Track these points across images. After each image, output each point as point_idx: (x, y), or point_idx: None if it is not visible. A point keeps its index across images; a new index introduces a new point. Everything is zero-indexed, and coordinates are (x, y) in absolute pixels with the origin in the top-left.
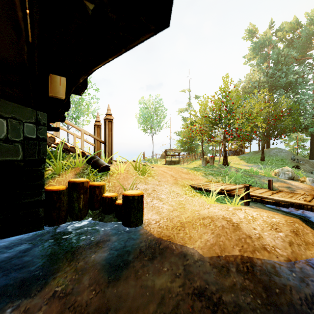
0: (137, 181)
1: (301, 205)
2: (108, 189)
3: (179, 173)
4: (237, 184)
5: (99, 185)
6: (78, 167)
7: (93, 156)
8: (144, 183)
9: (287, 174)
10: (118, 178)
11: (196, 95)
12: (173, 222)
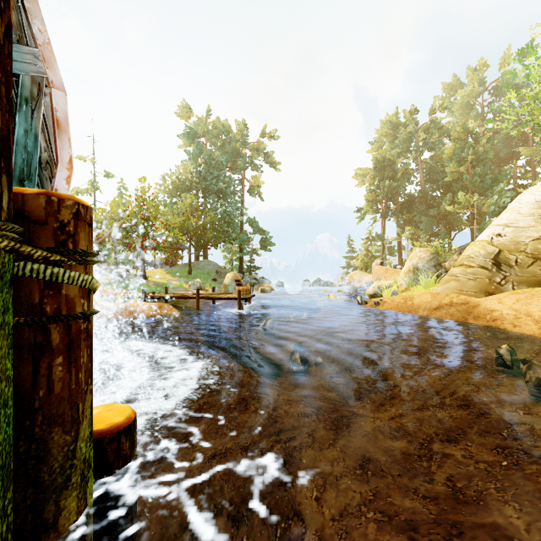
0: None
1: (172, 296)
2: None
3: None
4: None
5: None
6: None
7: None
8: None
9: (196, 285)
10: None
11: (107, 172)
12: None
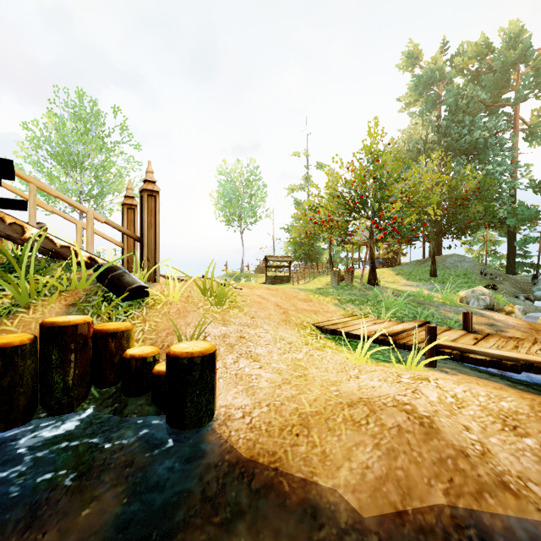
0: (207, 318)
1: None
2: (141, 338)
3: (291, 301)
4: (399, 319)
5: (116, 331)
6: (77, 290)
7: (113, 266)
8: (222, 322)
9: (482, 300)
10: (166, 312)
11: (320, 163)
12: (284, 413)
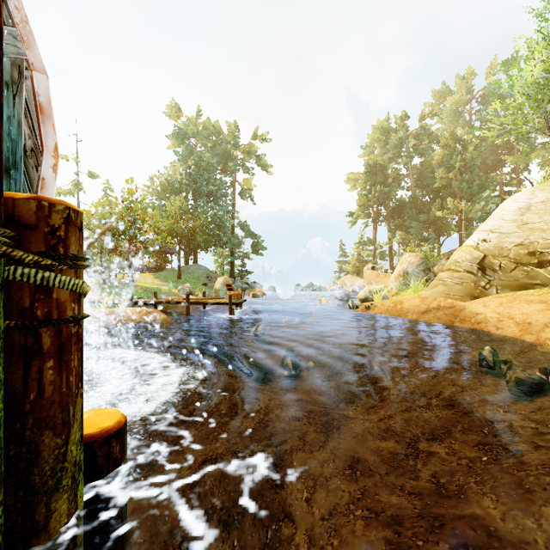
0: None
1: (161, 301)
2: None
3: None
4: None
5: None
6: None
7: None
8: None
9: (186, 290)
10: None
11: (92, 172)
12: None
